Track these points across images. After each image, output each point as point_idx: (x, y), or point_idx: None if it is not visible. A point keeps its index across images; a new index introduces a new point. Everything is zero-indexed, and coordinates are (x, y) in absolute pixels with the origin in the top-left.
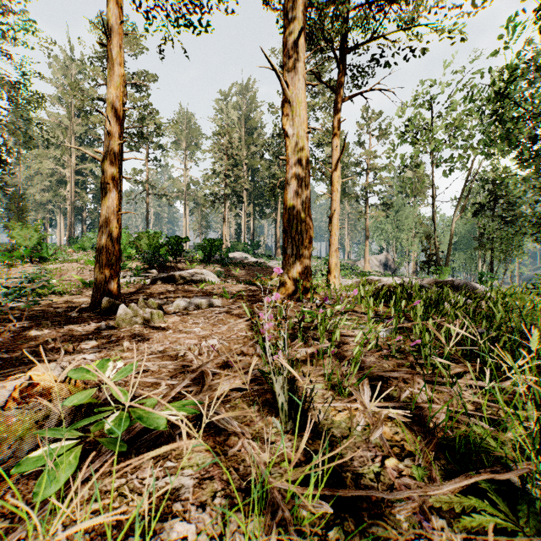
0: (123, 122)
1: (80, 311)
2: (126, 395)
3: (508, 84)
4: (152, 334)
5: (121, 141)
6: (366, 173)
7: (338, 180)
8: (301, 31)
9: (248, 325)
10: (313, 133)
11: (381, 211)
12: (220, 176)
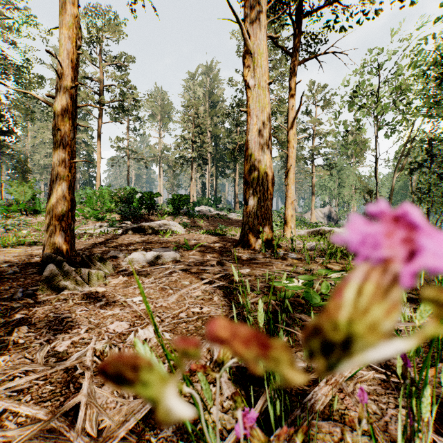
0: (78, 66)
1: (27, 266)
2: None
3: None
4: (75, 307)
5: (73, 84)
6: (312, 138)
7: (294, 137)
8: None
9: (206, 291)
10: None
11: (326, 170)
12: (188, 142)
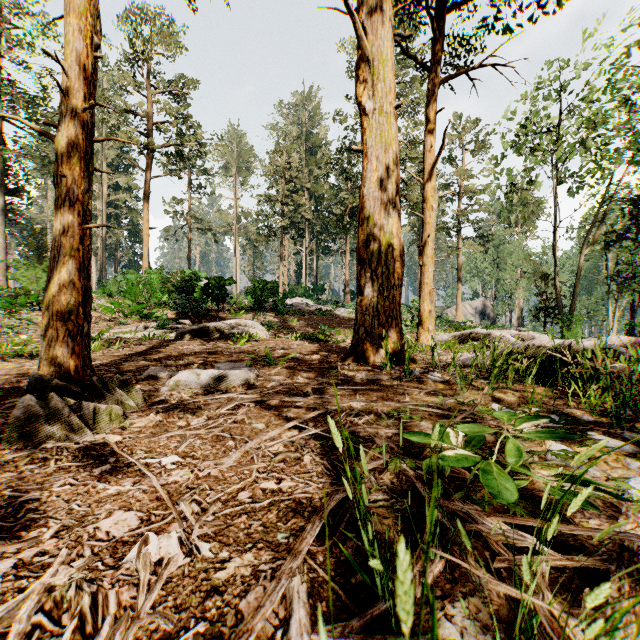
0: (95, 77)
1: (12, 392)
2: None
3: None
4: (56, 477)
5: (86, 105)
6: (458, 198)
7: (433, 194)
8: None
9: (291, 443)
10: None
11: (478, 245)
12: (276, 205)
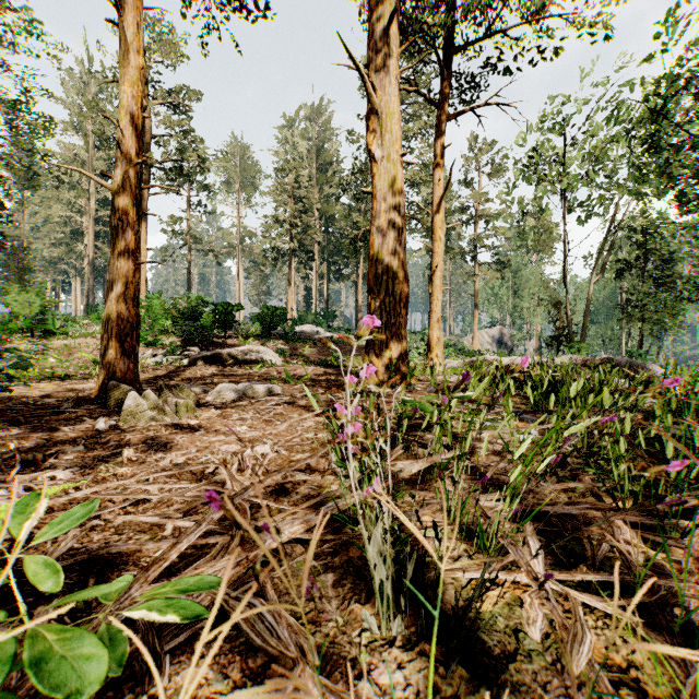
0: (143, 134)
1: (79, 401)
2: (57, 575)
3: (668, 99)
4: (173, 436)
5: (139, 160)
6: (475, 222)
7: (441, 225)
8: (393, 14)
9: (319, 423)
10: (405, 168)
11: (495, 271)
12: (284, 225)
